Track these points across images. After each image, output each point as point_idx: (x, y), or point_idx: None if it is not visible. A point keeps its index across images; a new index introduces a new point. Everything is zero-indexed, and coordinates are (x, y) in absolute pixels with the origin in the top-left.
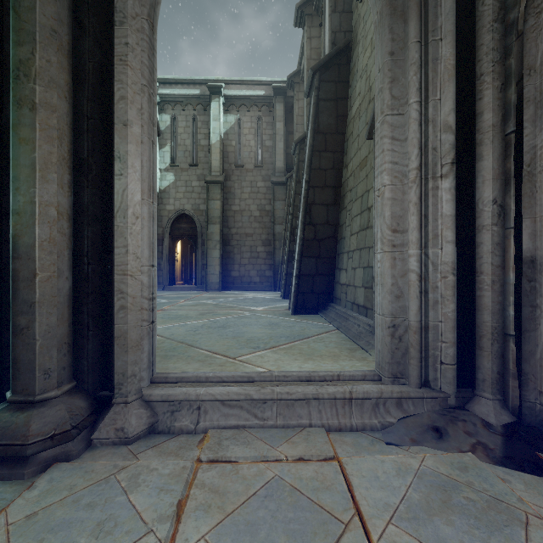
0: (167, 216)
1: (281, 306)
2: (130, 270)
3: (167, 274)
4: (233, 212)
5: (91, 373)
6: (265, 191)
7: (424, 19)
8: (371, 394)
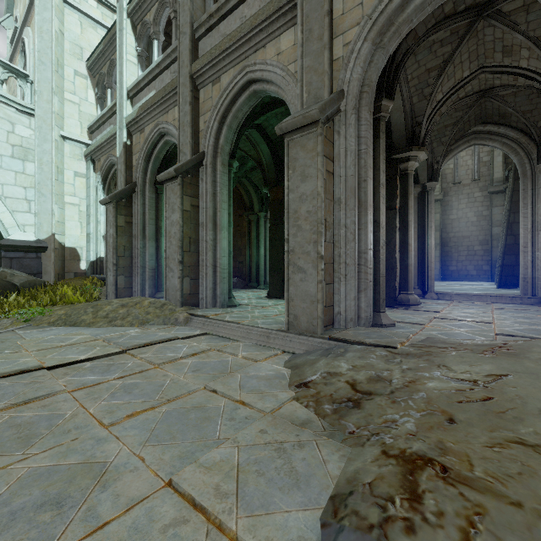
0: None
1: (491, 287)
2: (432, 261)
3: None
4: (451, 220)
5: (419, 286)
6: (482, 199)
7: (534, 180)
8: (509, 296)
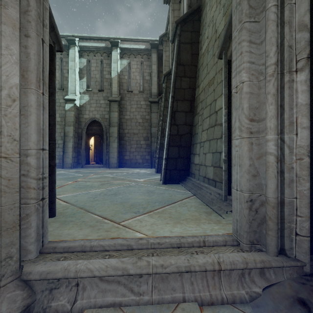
0: (84, 122)
1: (155, 178)
2: (4, 152)
3: (84, 158)
4: (126, 119)
5: None
6: (145, 107)
7: None
8: (237, 266)
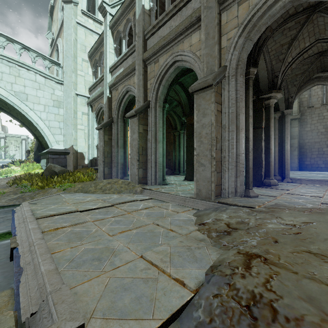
0: None
1: None
2: (288, 159)
3: None
4: (306, 131)
5: (280, 174)
6: None
7: None
8: None
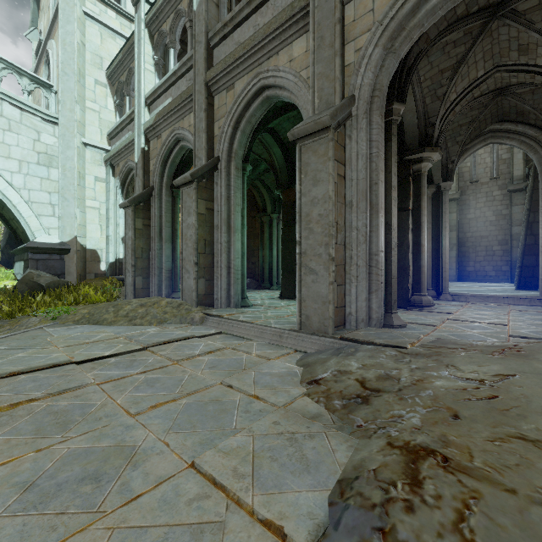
0: None
1: (510, 288)
2: (446, 262)
3: None
4: (468, 220)
5: (434, 288)
6: (501, 198)
7: None
8: (528, 297)
